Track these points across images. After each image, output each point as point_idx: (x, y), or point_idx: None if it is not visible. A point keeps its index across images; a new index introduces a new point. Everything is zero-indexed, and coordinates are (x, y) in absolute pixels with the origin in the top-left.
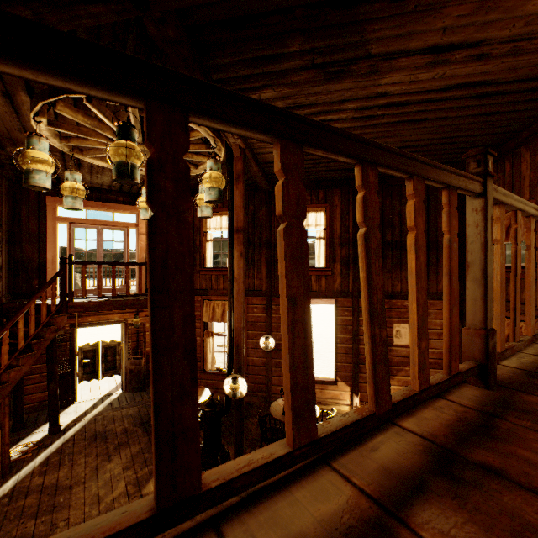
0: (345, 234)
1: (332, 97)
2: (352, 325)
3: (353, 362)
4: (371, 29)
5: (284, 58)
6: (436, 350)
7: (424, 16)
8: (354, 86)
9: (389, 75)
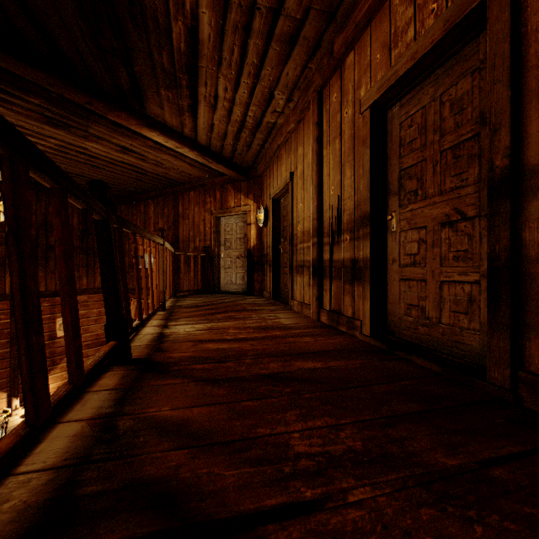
0: (1, 233)
1: (43, 131)
2: (11, 328)
3: (13, 365)
4: (96, 125)
5: (20, 98)
6: (94, 333)
7: (125, 136)
8: (66, 135)
9: (94, 143)
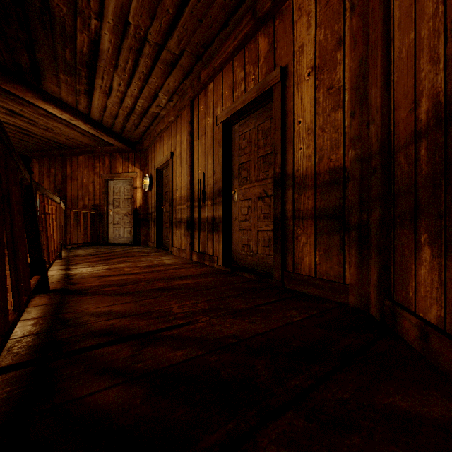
0: None
1: None
2: None
3: None
4: None
5: None
6: None
7: (16, 102)
8: None
9: None
